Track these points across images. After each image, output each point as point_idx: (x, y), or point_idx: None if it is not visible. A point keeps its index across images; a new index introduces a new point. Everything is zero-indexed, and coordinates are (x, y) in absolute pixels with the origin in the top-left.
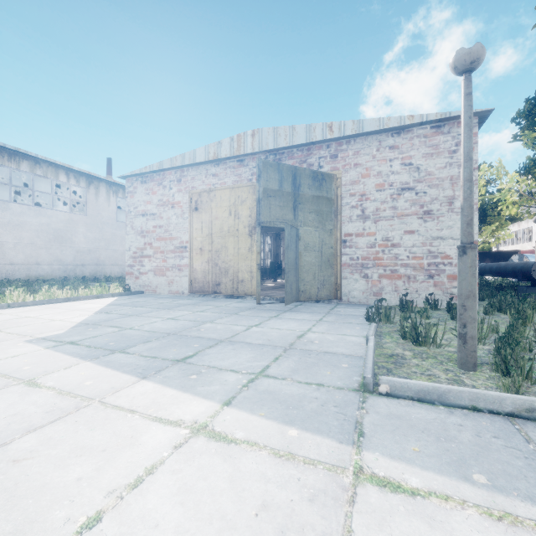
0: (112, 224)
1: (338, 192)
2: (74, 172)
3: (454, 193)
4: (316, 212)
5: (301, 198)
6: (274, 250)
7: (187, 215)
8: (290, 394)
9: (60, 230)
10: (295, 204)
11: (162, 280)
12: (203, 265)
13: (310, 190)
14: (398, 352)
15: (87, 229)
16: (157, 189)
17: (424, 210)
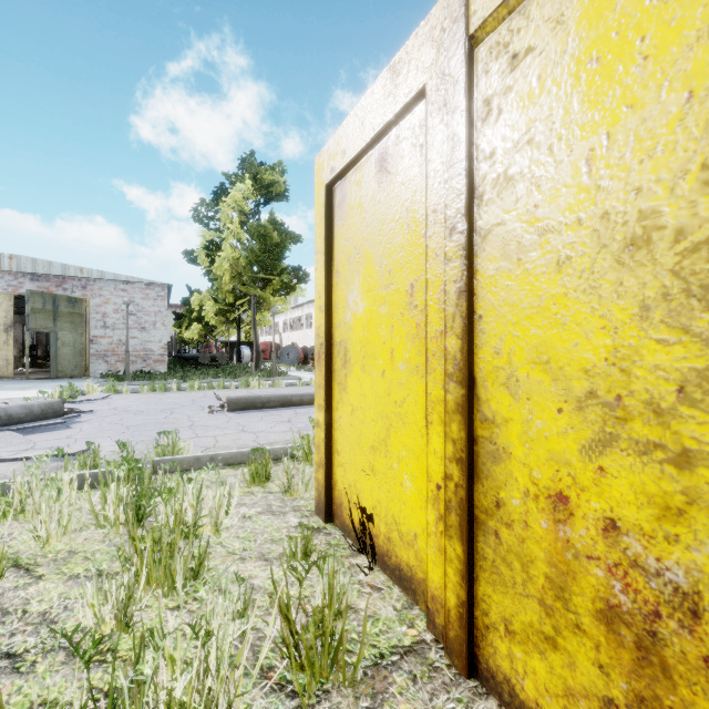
0: None
1: (88, 310)
2: None
3: (157, 320)
4: (71, 322)
5: (60, 313)
6: None
7: None
8: None
9: None
10: (55, 317)
11: None
12: None
13: (66, 309)
14: None
15: None
16: None
17: (141, 327)
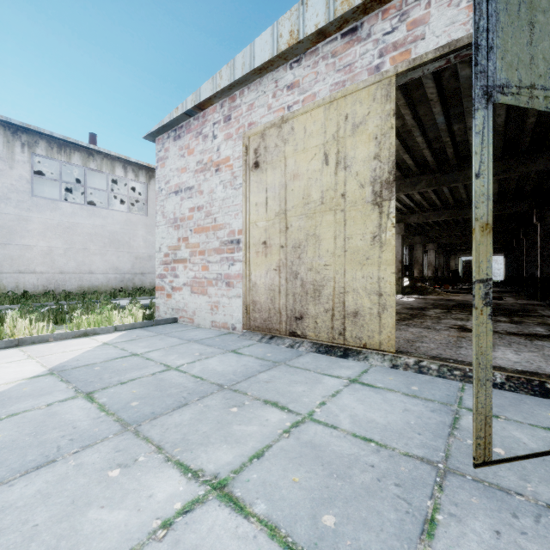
0: None
1: None
2: (132, 165)
3: None
4: None
5: None
6: None
7: (240, 181)
8: None
9: (117, 233)
10: None
11: (202, 301)
12: (269, 275)
13: None
14: None
15: (147, 232)
16: (195, 144)
17: None
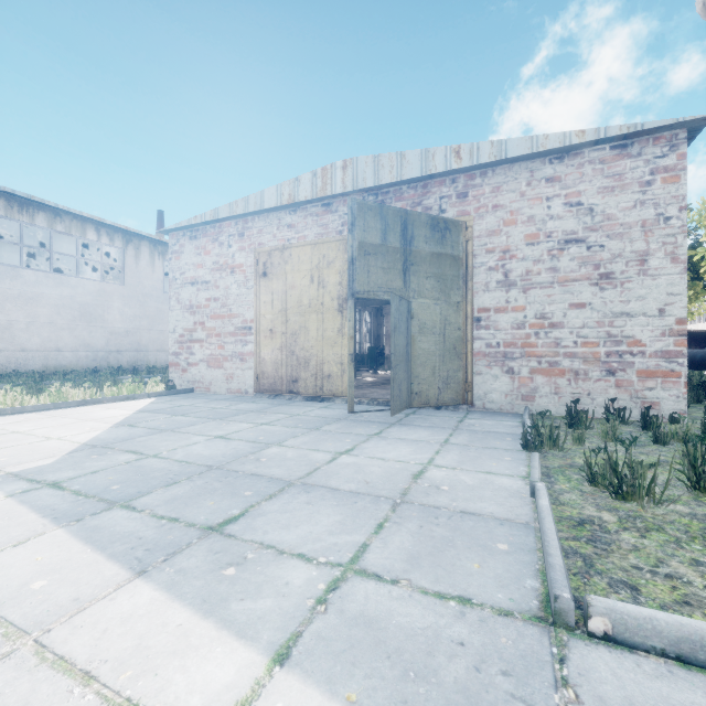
0: (158, 296)
1: (469, 247)
2: (106, 228)
3: (648, 247)
4: (436, 277)
5: (415, 256)
6: (374, 331)
7: (252, 283)
8: (407, 627)
9: (88, 305)
10: (405, 266)
11: (219, 373)
12: (275, 353)
13: (427, 245)
14: (589, 513)
15: (124, 304)
16: (212, 247)
17: (600, 273)
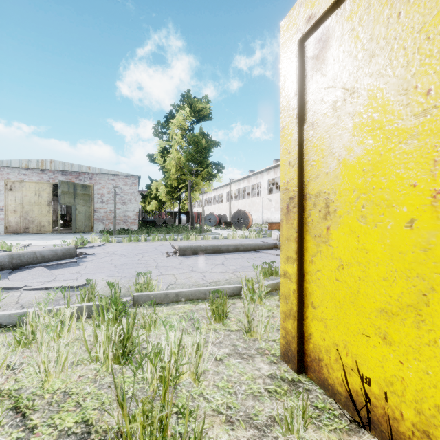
0: None
1: (93, 192)
2: None
3: (132, 198)
4: (83, 199)
5: (77, 194)
6: None
7: (3, 192)
8: None
9: None
10: (75, 197)
11: None
12: (17, 218)
13: (81, 191)
14: None
15: None
16: None
17: (123, 202)
